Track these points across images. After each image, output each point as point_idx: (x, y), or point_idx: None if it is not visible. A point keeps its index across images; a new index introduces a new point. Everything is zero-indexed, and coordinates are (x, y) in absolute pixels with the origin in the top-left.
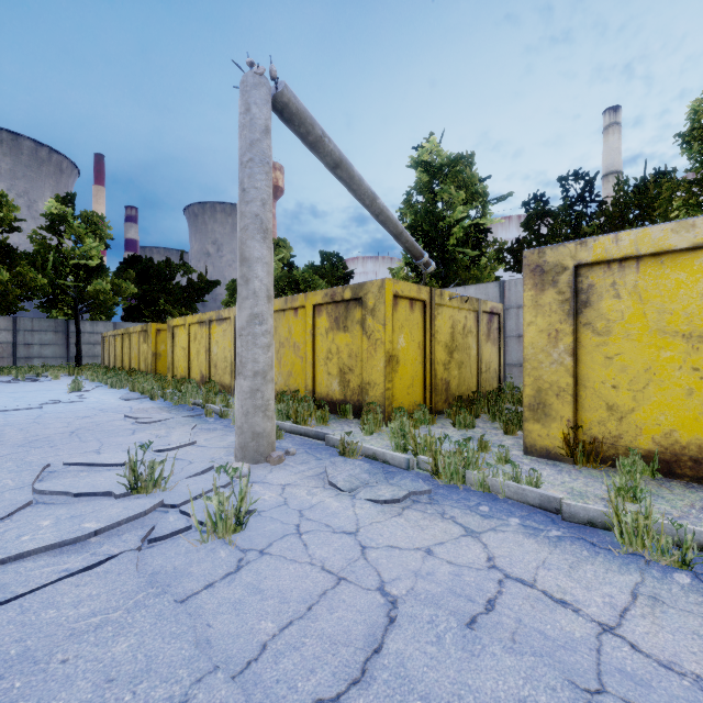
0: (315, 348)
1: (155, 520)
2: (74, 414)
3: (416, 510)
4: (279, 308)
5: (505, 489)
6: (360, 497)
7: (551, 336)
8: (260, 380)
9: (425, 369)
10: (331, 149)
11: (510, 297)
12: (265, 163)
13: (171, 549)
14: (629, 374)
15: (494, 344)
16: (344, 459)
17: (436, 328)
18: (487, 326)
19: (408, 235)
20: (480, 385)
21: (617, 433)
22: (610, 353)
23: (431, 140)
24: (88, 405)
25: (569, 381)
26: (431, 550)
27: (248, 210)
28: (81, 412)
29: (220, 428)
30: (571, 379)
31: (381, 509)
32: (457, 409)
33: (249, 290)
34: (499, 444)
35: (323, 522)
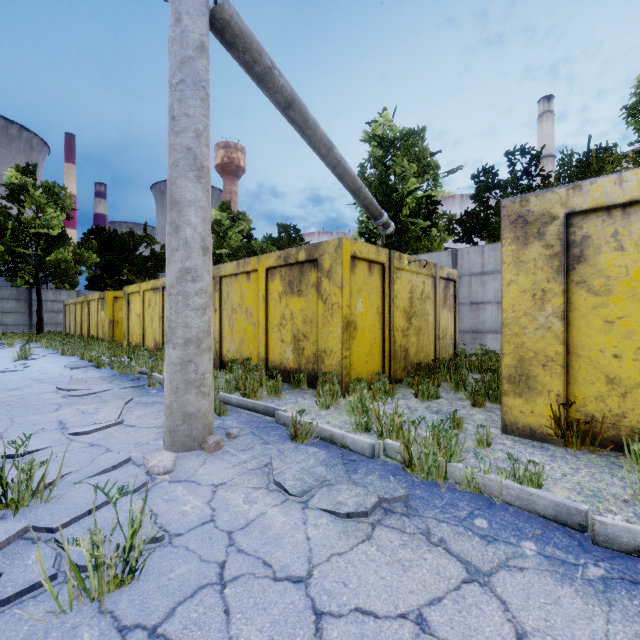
0: (268, 314)
1: (11, 558)
2: (3, 386)
3: (391, 528)
4: (231, 272)
5: (503, 491)
6: (314, 504)
7: (537, 297)
8: (193, 349)
9: (384, 336)
10: (281, 85)
11: (462, 265)
12: (199, 86)
13: (3, 632)
14: (636, 340)
15: (450, 310)
16: (295, 446)
17: (395, 293)
18: (443, 292)
19: (366, 192)
20: (437, 351)
21: (620, 411)
22: (610, 316)
23: (384, 114)
24: (26, 375)
25: (559, 349)
26: (424, 620)
27: (179, 142)
28: (13, 383)
29: (159, 402)
30: (562, 347)
31: (343, 527)
32: (419, 378)
33: (180, 239)
34: (470, 419)
35: (260, 557)
